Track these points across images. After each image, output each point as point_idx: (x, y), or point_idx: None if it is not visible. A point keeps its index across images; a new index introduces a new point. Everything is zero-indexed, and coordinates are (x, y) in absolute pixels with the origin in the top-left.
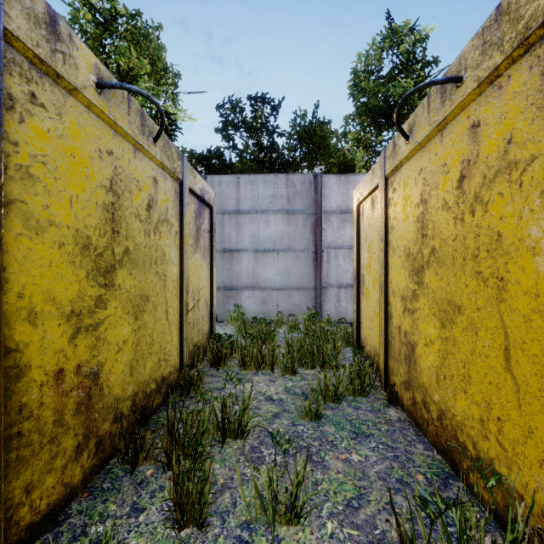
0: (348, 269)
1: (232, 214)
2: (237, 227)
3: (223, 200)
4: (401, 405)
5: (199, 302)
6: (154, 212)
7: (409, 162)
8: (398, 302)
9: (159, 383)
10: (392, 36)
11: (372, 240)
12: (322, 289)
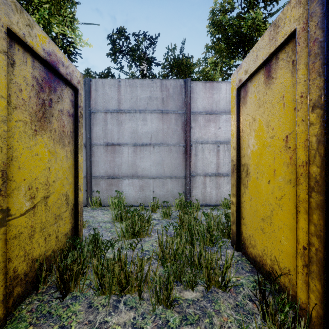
0: (212, 161)
1: (114, 113)
2: (118, 124)
3: (105, 100)
4: None
5: (48, 199)
6: None
7: None
8: None
9: None
10: None
11: (268, 120)
12: (191, 177)
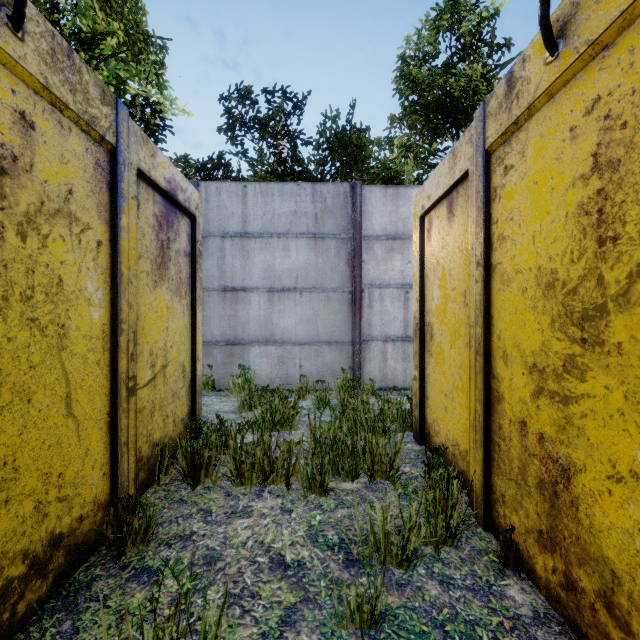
0: (397, 316)
1: (236, 238)
2: (243, 256)
3: (222, 217)
4: (528, 571)
5: (166, 369)
6: (19, 186)
7: (553, 101)
8: (518, 374)
9: (40, 555)
10: (451, 10)
11: (450, 267)
12: (362, 343)
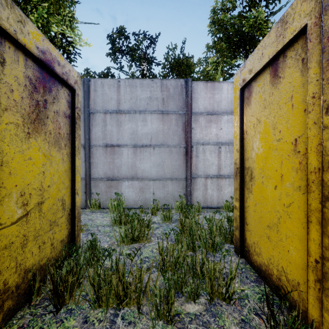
0: (213, 162)
1: (113, 113)
2: (118, 125)
3: (105, 100)
4: None
5: (42, 205)
6: None
7: None
8: None
9: None
10: None
11: (274, 122)
12: (192, 179)
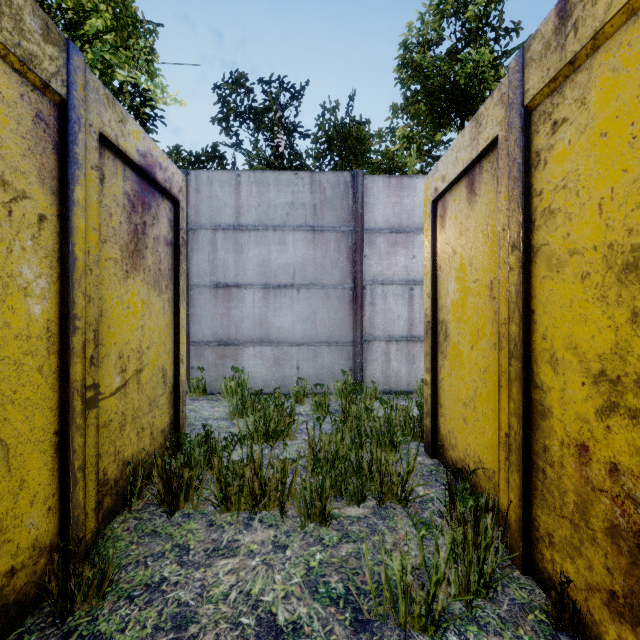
0: (400, 315)
1: (229, 231)
2: (237, 250)
3: (214, 208)
4: (592, 639)
5: (141, 374)
6: None
7: (634, 19)
8: (575, 384)
9: None
10: None
11: (470, 256)
12: (364, 343)
